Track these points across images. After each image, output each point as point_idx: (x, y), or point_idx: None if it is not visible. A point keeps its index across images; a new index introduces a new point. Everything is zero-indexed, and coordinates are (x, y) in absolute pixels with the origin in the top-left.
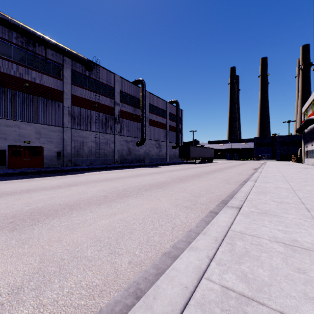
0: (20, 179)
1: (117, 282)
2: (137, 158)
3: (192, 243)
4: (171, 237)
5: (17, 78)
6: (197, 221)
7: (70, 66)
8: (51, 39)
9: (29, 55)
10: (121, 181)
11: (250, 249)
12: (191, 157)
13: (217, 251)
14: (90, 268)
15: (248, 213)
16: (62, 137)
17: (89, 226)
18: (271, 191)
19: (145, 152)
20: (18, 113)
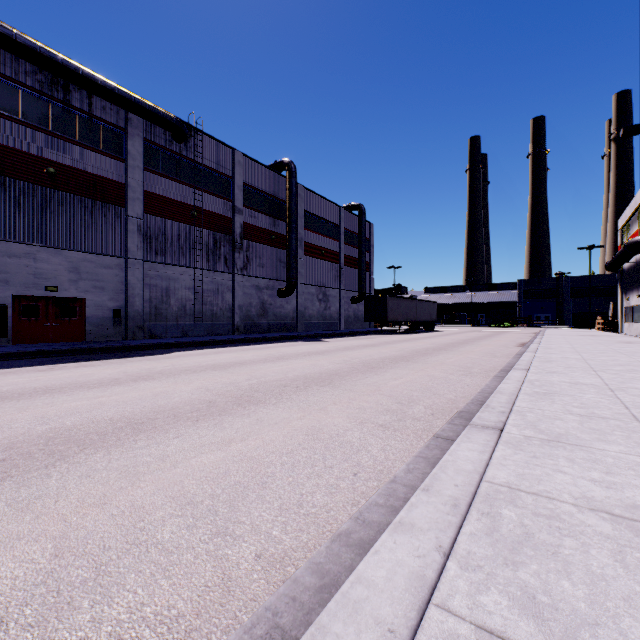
0: (36, 365)
1: (227, 608)
2: (279, 322)
3: (401, 512)
4: (353, 496)
5: (32, 156)
6: (409, 457)
7: (141, 133)
8: (102, 77)
9: (56, 110)
10: (245, 370)
11: (535, 529)
12: (389, 321)
13: (459, 534)
14: (166, 572)
15: (521, 440)
16: (124, 279)
17: (172, 469)
18: (562, 392)
19: (296, 311)
20: (33, 228)
